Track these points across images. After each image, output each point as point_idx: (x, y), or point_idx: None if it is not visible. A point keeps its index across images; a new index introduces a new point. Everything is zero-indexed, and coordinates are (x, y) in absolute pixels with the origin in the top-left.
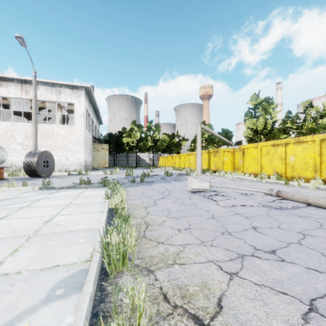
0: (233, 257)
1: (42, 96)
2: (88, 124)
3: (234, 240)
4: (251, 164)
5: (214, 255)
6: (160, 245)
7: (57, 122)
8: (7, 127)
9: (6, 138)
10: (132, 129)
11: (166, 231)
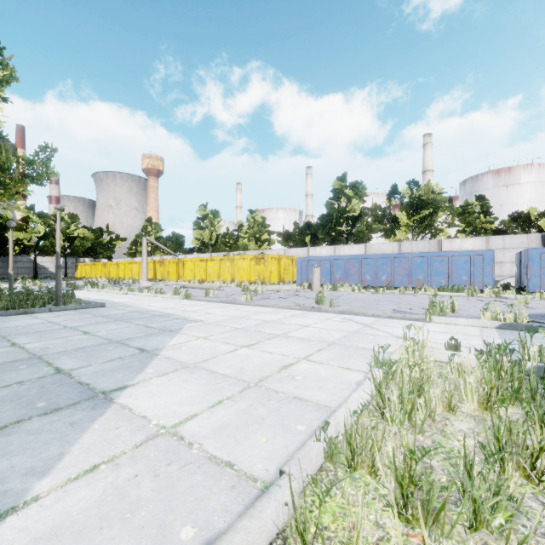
0: None
1: None
2: None
3: None
4: (189, 274)
5: None
6: None
7: None
8: None
9: None
10: (28, 218)
11: None
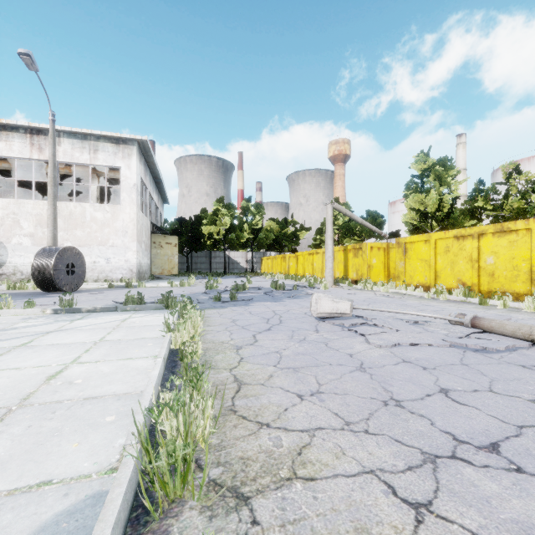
0: (415, 462)
1: (65, 156)
2: (144, 202)
3: (410, 419)
4: (419, 270)
5: (374, 457)
6: (264, 430)
7: (91, 199)
8: (8, 207)
9: (6, 225)
10: (218, 211)
11: (276, 398)
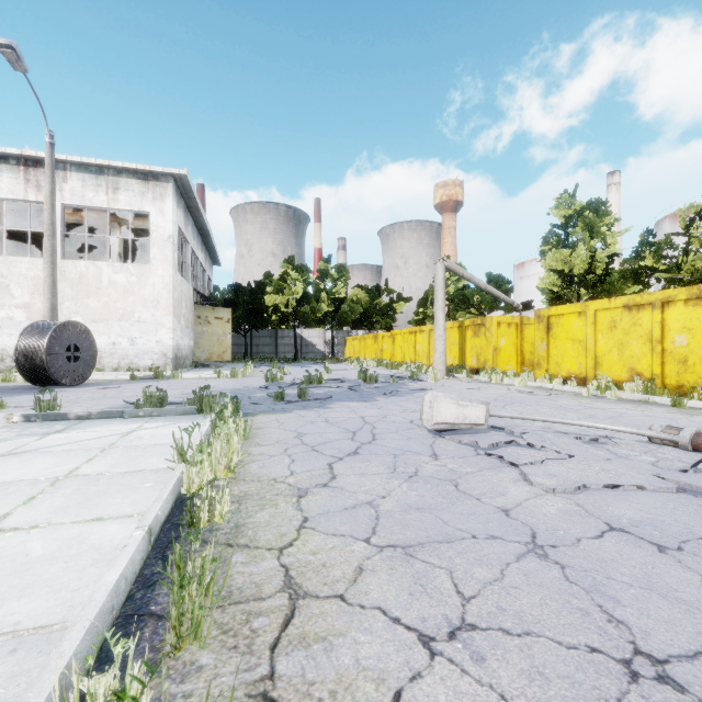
0: None
1: (73, 196)
2: (185, 261)
3: None
4: (570, 354)
5: None
6: None
7: (112, 257)
8: None
9: None
10: (286, 275)
11: (371, 648)
